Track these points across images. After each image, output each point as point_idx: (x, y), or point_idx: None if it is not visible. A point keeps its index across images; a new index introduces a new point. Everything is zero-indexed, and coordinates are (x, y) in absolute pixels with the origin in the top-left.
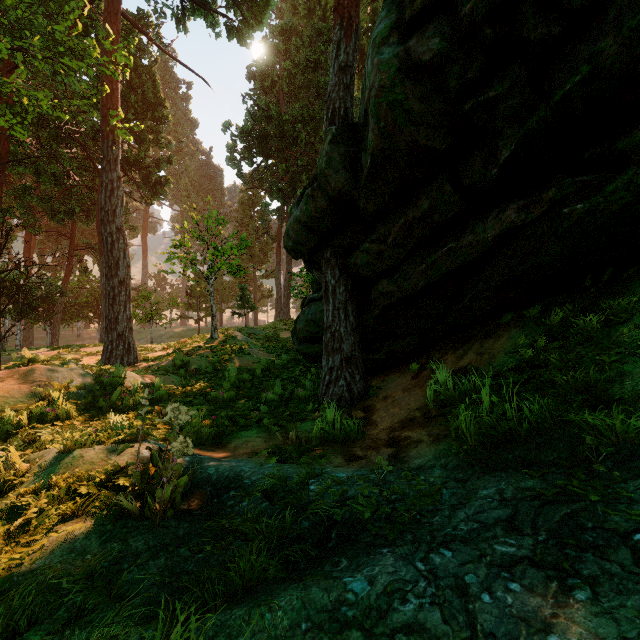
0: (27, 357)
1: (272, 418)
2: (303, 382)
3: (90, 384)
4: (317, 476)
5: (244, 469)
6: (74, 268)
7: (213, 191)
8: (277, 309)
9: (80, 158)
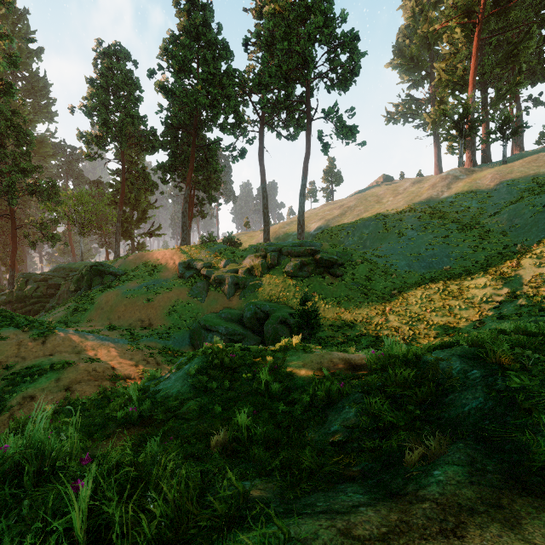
0: None
1: None
2: None
3: None
4: None
5: None
6: None
7: None
8: None
9: None
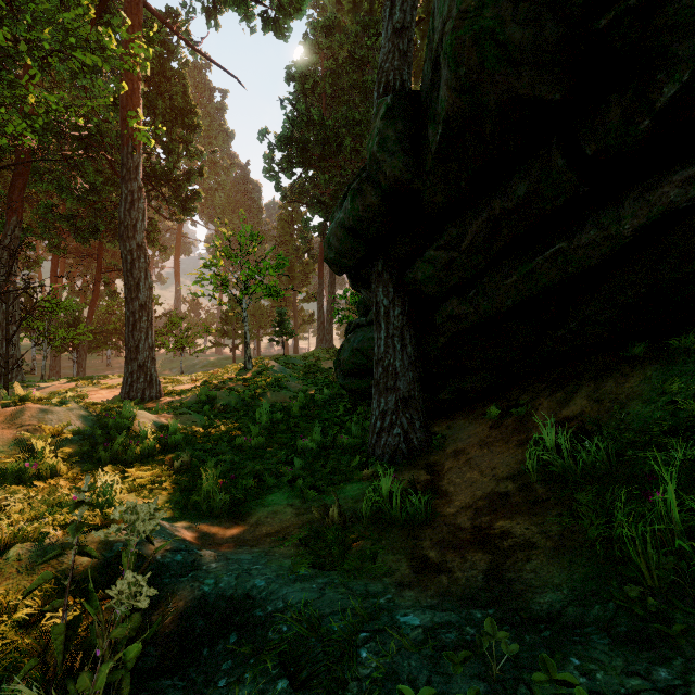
0: (19, 394)
1: (308, 476)
2: (348, 425)
3: (91, 428)
4: (372, 621)
5: (258, 584)
6: (104, 293)
7: (250, 208)
8: (319, 336)
9: (107, 173)
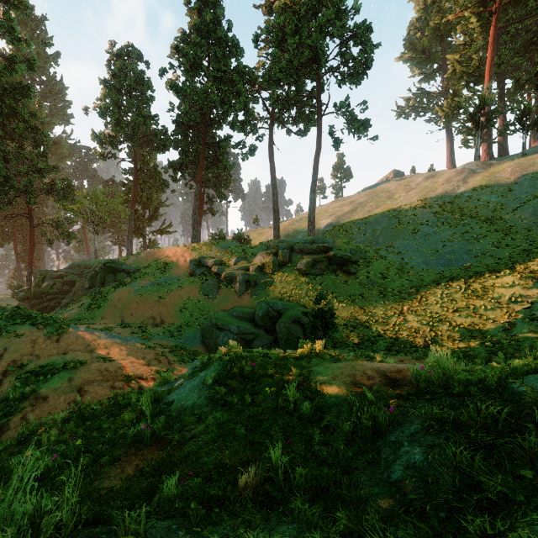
0: None
1: None
2: None
3: None
4: None
5: None
6: None
7: None
8: None
9: None
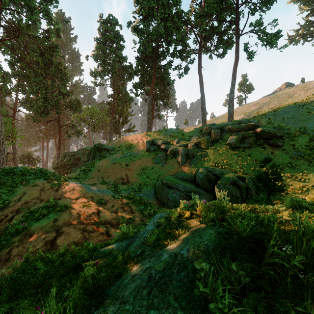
0: None
1: None
2: None
3: None
4: None
5: None
6: None
7: None
8: (43, 165)
9: None
